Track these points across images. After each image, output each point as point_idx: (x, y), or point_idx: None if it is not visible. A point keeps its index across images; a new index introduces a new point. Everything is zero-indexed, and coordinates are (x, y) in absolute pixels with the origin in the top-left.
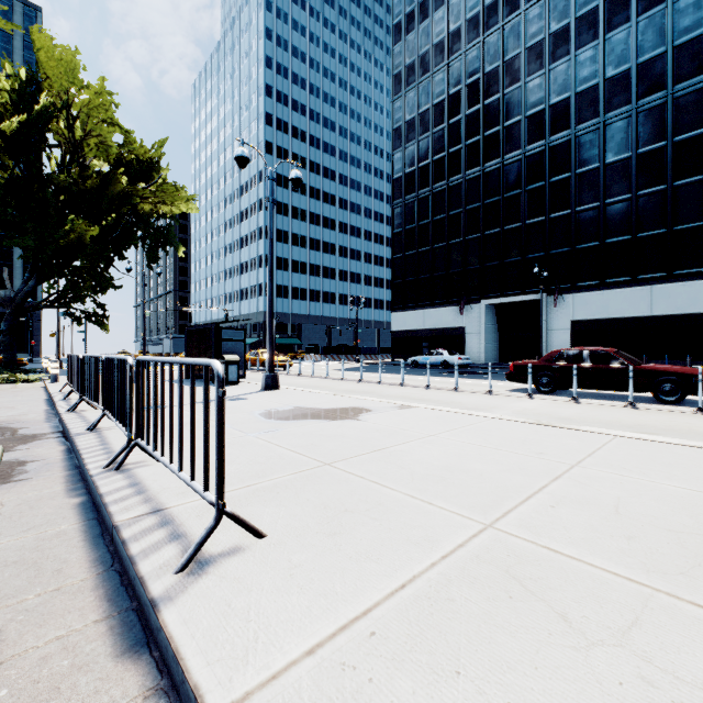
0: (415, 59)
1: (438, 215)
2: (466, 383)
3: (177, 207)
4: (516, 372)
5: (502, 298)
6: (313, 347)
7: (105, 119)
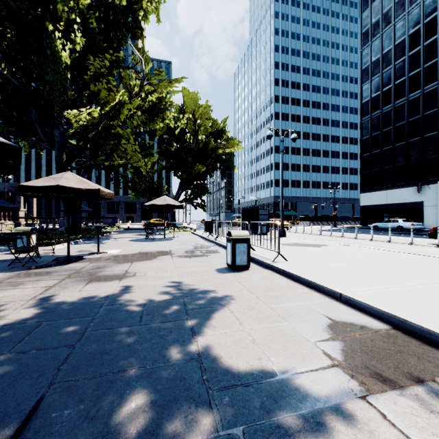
0: (379, 17)
1: (399, 123)
2: (402, 239)
3: (233, 148)
4: (435, 233)
5: None
6: (304, 217)
7: (206, 117)
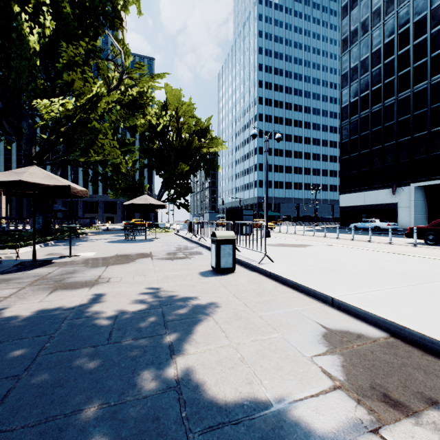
0: (358, 26)
1: (375, 127)
2: (381, 239)
3: (217, 148)
4: (411, 232)
5: (429, 181)
6: (287, 217)
7: (190, 115)
